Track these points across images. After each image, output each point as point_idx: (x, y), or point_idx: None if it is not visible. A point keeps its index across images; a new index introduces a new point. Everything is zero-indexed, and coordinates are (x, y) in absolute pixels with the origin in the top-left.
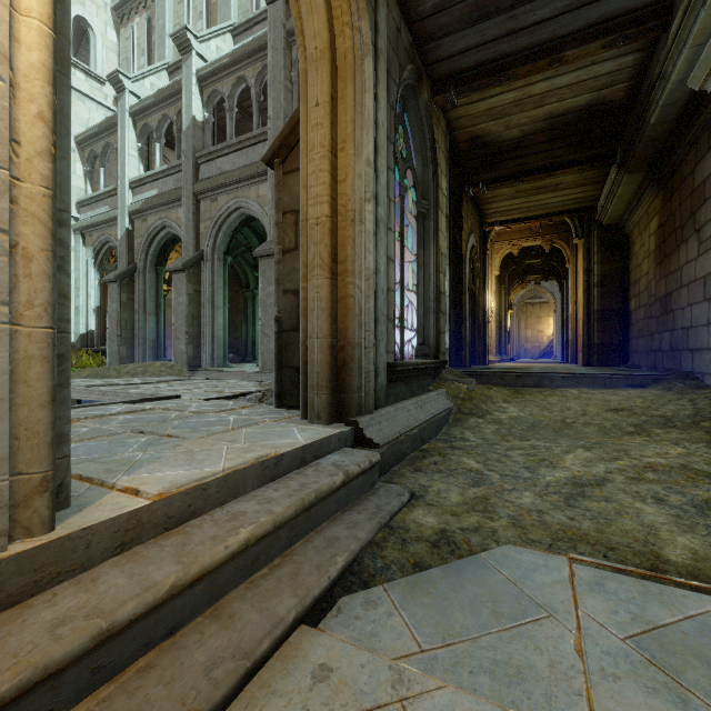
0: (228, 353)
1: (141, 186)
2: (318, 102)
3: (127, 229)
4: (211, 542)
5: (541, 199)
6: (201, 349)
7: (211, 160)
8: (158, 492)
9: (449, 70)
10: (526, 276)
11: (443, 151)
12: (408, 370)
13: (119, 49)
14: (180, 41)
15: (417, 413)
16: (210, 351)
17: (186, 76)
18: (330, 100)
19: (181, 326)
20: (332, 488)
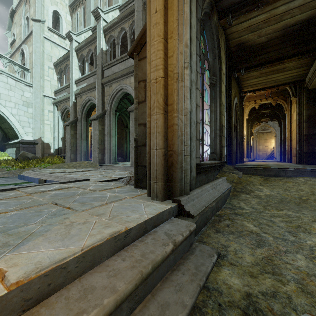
0: (118, 157)
1: (80, 82)
2: (156, 10)
3: (73, 102)
4: None
5: (274, 77)
6: (105, 155)
7: (109, 68)
8: (15, 281)
9: (228, 4)
10: (260, 119)
11: (224, 51)
12: (206, 167)
13: (72, 24)
14: (95, 14)
15: (213, 192)
16: (109, 156)
17: (98, 30)
18: (163, 8)
19: (96, 144)
20: (164, 256)
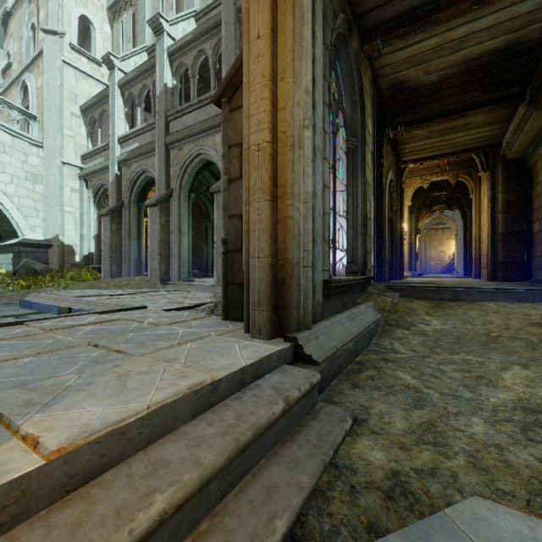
0: (193, 270)
1: (127, 141)
2: (259, 35)
3: (116, 174)
4: (113, 522)
5: (451, 138)
6: (171, 267)
7: (178, 117)
8: (56, 447)
9: (376, 20)
10: (432, 206)
11: (369, 96)
12: (340, 286)
13: (112, 39)
14: (154, 25)
15: (350, 326)
16: (177, 268)
17: (159, 52)
18: (270, 32)
19: (155, 248)
20: (271, 420)
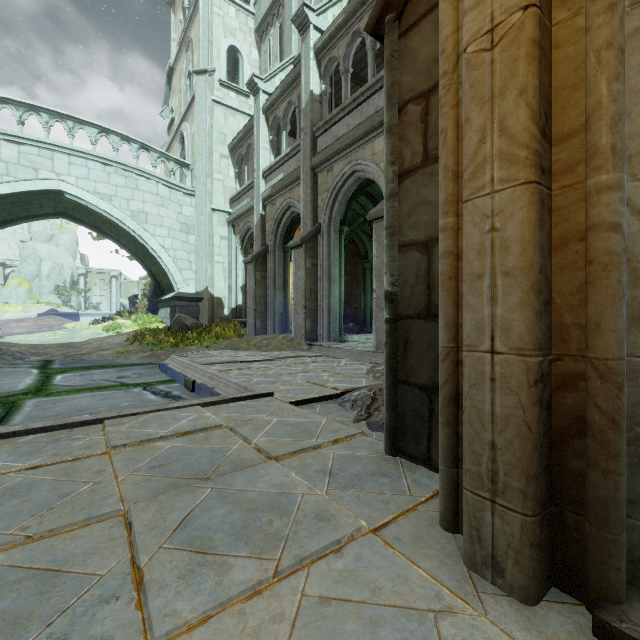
0: (348, 323)
1: (271, 173)
2: None
3: (260, 214)
4: None
5: None
6: (318, 323)
7: (327, 130)
8: None
9: None
10: None
11: None
12: None
13: (260, 64)
14: (299, 21)
15: None
16: (326, 325)
17: (304, 54)
18: None
19: (300, 300)
20: None
